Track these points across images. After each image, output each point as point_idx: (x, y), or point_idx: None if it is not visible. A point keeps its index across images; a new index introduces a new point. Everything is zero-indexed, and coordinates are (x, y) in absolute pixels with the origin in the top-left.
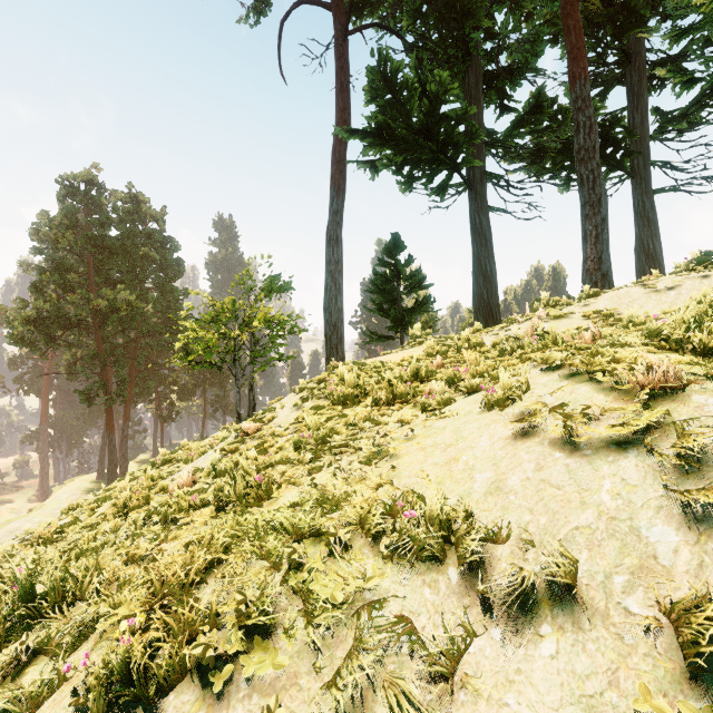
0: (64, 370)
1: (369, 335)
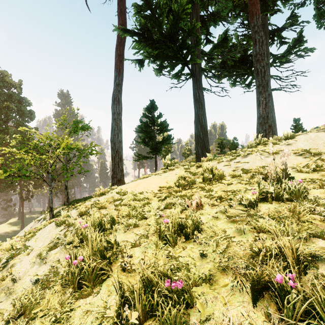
0: None
1: (137, 156)
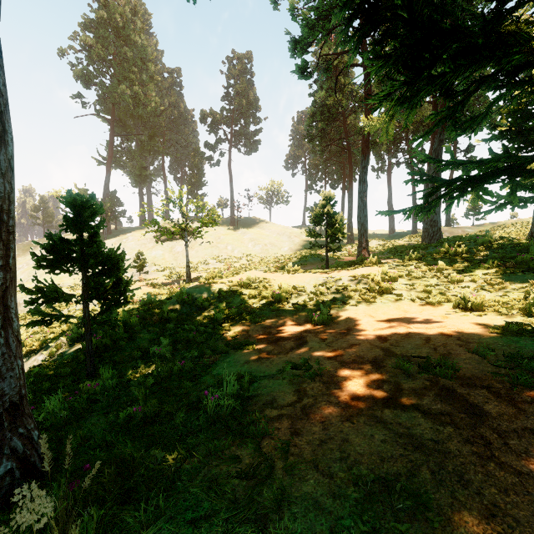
0: None
1: None
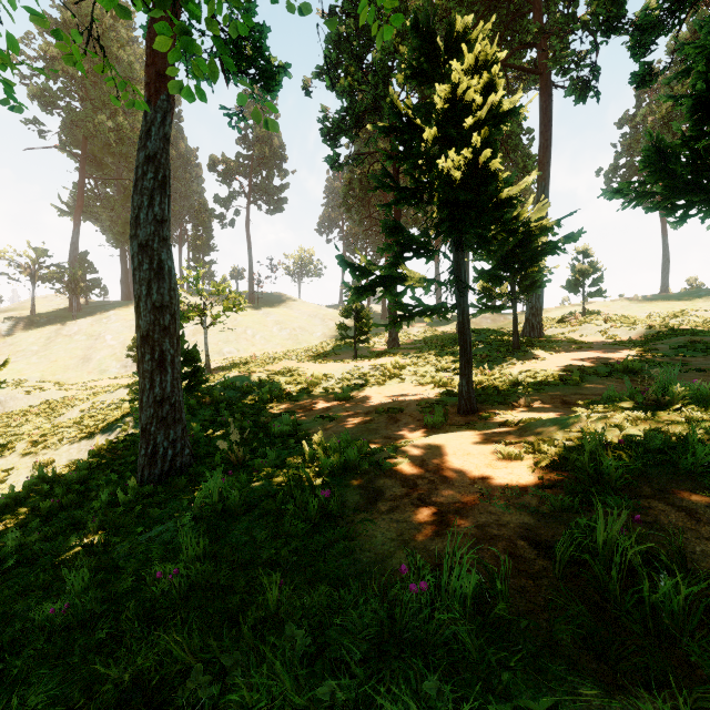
0: None
1: None
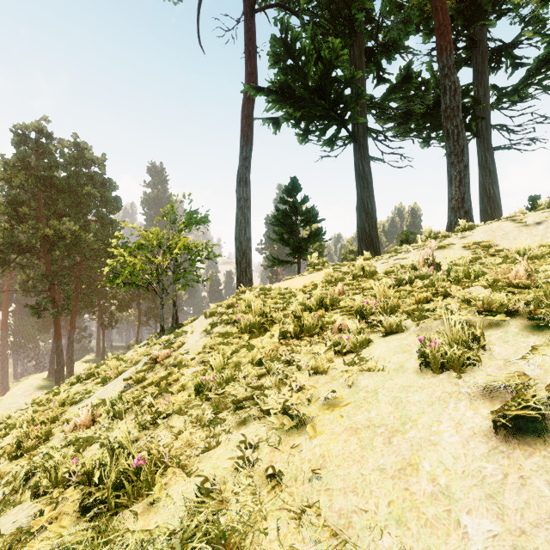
0: (19, 287)
1: (272, 260)
